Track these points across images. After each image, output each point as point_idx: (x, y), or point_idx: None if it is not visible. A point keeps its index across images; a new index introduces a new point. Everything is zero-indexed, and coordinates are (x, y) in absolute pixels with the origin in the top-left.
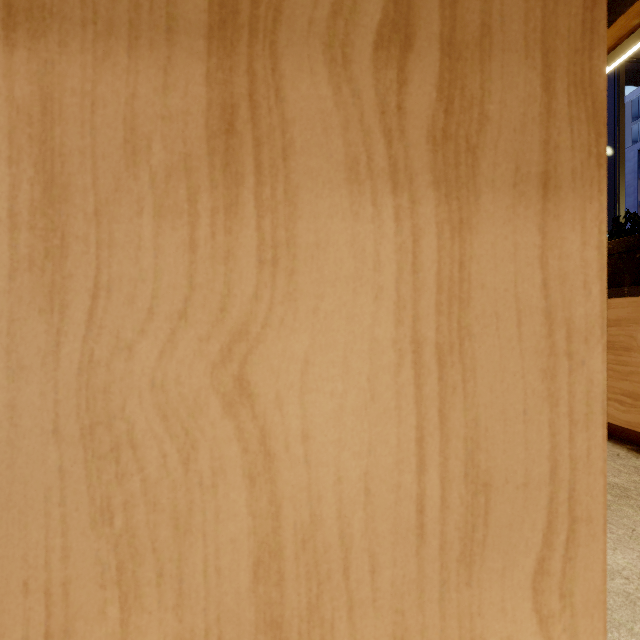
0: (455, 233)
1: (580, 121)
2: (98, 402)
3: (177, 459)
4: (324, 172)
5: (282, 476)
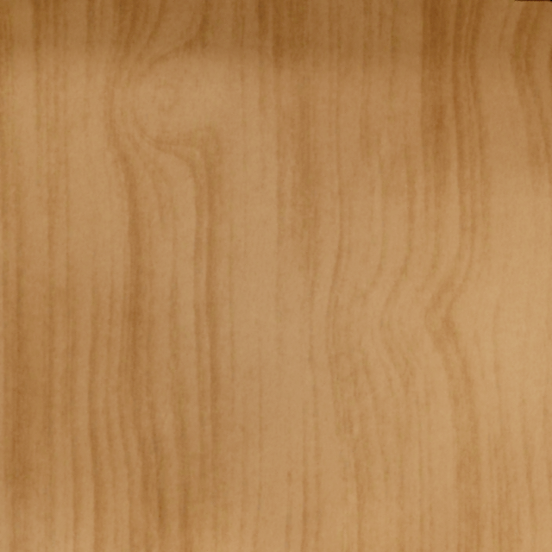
0: None
1: None
2: (341, 337)
3: (399, 382)
4: (511, 157)
5: (479, 398)
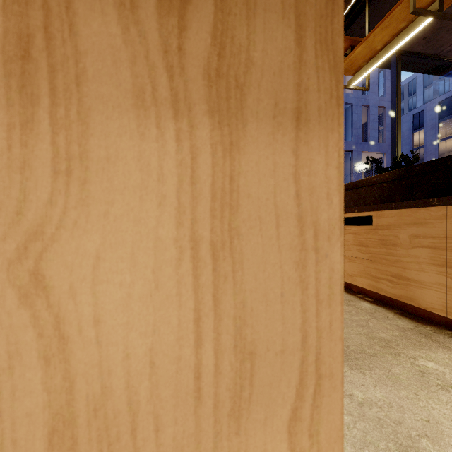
0: (226, 153)
1: (324, 70)
2: None
3: None
4: (114, 98)
5: (75, 356)
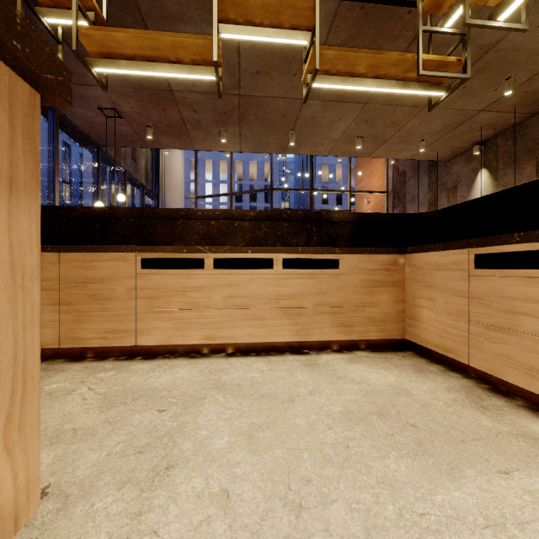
0: None
1: (29, 155)
2: None
3: None
4: None
5: None
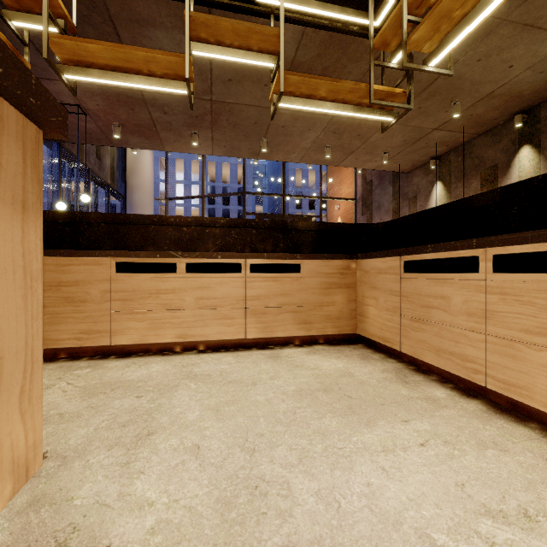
0: None
1: (35, 182)
2: None
3: None
4: None
5: None
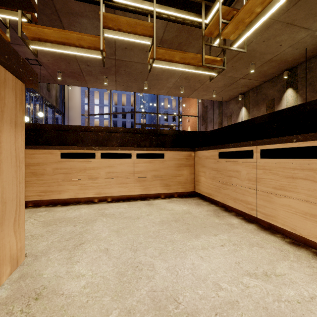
0: None
1: (21, 111)
2: None
3: None
4: None
5: None
